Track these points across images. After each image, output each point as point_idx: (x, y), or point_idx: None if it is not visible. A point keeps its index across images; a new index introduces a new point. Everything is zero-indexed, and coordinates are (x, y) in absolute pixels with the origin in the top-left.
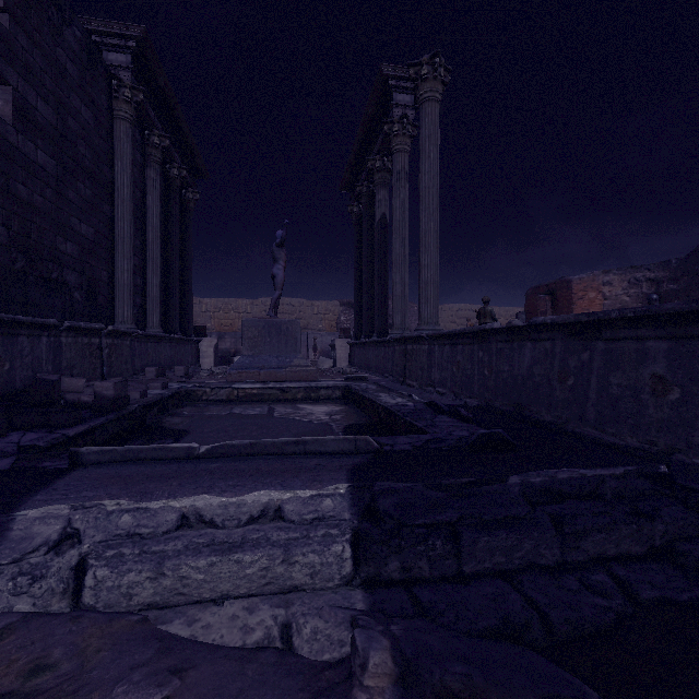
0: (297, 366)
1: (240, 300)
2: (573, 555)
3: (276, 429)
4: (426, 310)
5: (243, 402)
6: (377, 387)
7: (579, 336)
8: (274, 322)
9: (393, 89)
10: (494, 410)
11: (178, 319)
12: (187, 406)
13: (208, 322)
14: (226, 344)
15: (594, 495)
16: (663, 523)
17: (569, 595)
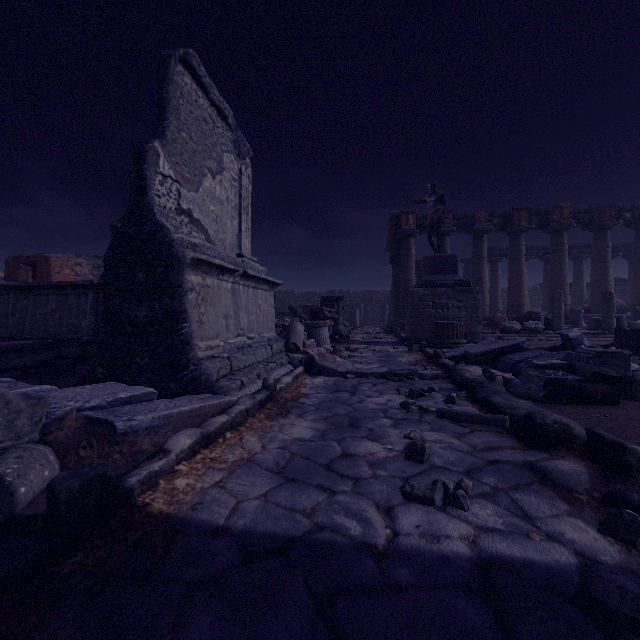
0: None
1: None
2: (6, 367)
3: None
4: None
5: None
6: None
7: (23, 293)
8: None
9: None
10: None
11: None
12: None
13: None
14: None
15: (19, 350)
16: (45, 355)
17: (2, 374)
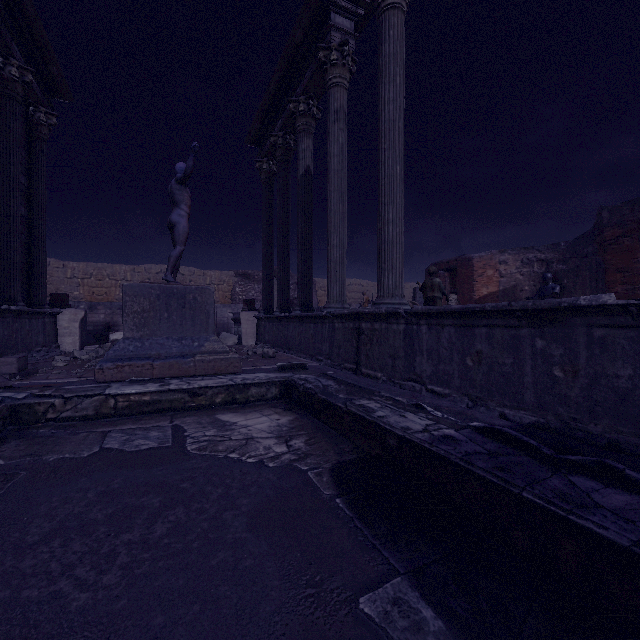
0: (210, 352)
1: (118, 266)
2: None
3: (205, 503)
4: (390, 278)
5: (124, 416)
6: (336, 383)
7: None
8: (175, 290)
9: (332, 6)
10: (590, 437)
11: (19, 283)
12: (9, 440)
13: (74, 290)
14: (99, 316)
15: None
16: None
17: None
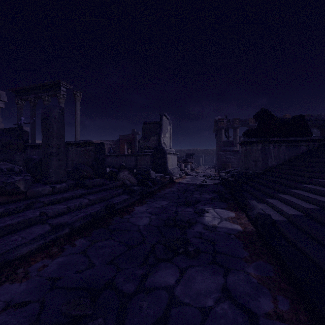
0: None
1: None
2: None
3: None
4: None
5: None
6: None
7: (117, 156)
8: None
9: (61, 85)
10: None
11: None
12: None
13: None
14: None
15: None
16: None
17: None
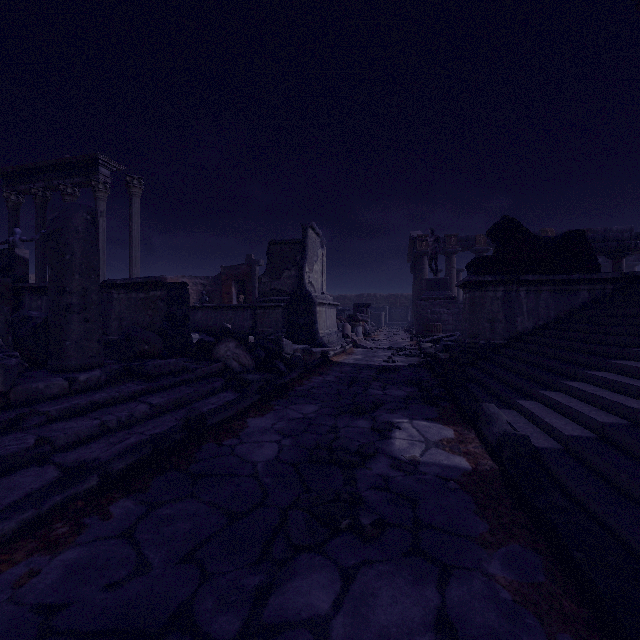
0: None
1: None
2: None
3: None
4: None
5: None
6: None
7: (215, 309)
8: None
9: (100, 164)
10: None
11: None
12: None
13: None
14: None
15: None
16: None
17: None
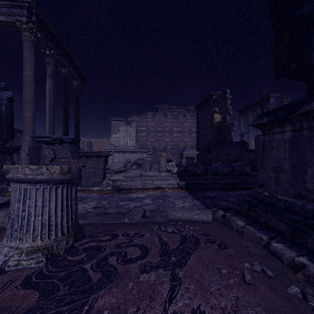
0: None
1: None
2: None
3: None
4: None
5: None
6: None
7: None
8: None
9: (270, 97)
10: None
11: None
12: None
13: None
14: None
15: None
16: None
17: None
